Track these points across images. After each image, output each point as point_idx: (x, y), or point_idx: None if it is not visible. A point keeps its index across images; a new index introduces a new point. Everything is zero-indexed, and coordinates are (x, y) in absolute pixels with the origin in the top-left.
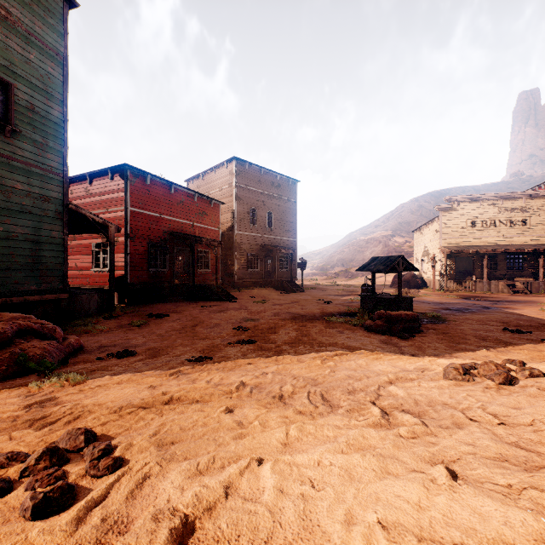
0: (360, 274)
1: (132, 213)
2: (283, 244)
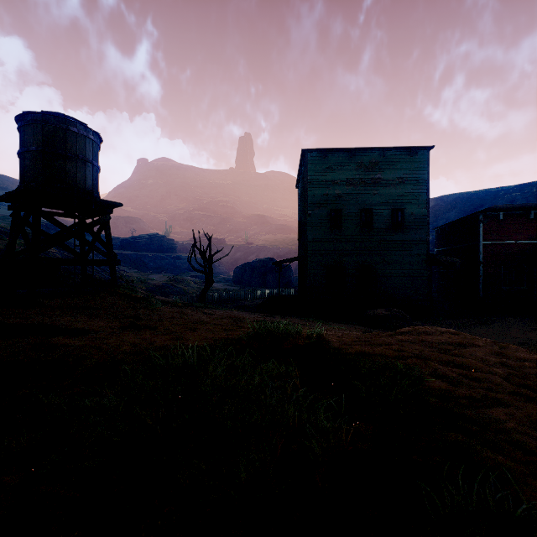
0: None
1: (484, 245)
2: None
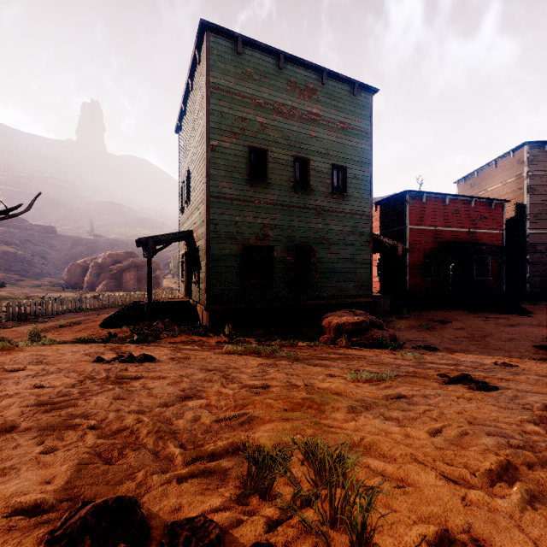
0: None
1: (410, 230)
2: None
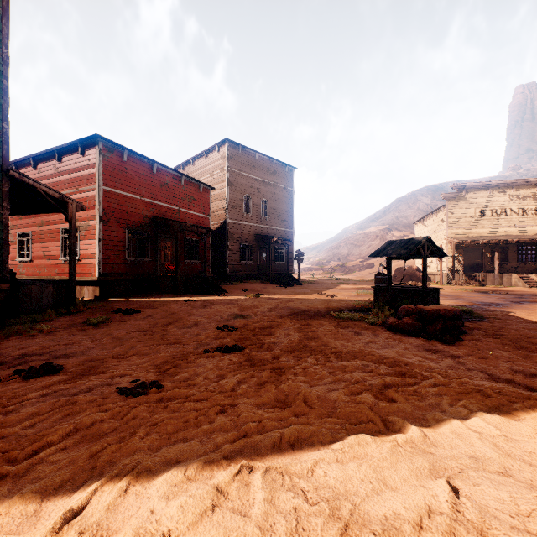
0: (357, 269)
1: (105, 193)
2: (278, 235)
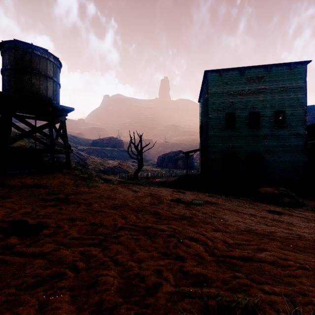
0: None
1: None
2: None
